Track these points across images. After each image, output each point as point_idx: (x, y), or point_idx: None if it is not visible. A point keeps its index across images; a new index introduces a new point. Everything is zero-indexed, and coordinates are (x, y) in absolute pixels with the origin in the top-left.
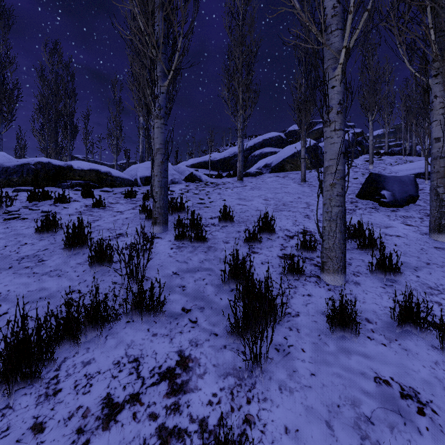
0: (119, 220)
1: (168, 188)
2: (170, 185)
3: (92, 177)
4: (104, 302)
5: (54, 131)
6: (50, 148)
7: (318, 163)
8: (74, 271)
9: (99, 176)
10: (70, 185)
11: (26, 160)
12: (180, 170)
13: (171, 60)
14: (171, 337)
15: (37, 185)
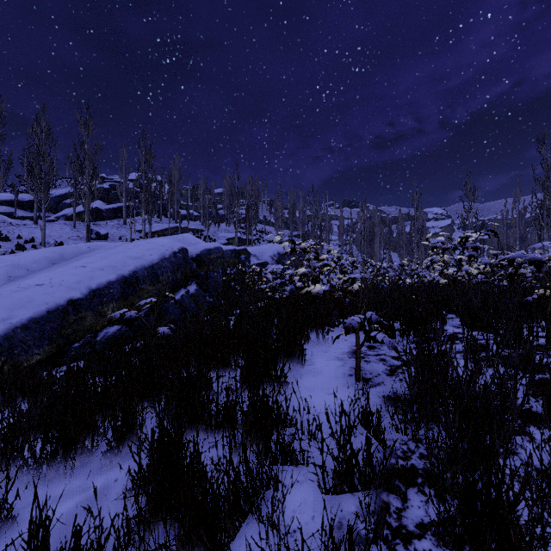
0: None
1: None
2: None
3: None
4: None
5: None
6: None
7: (98, 218)
8: None
9: None
10: None
11: None
12: None
13: None
14: (4, 250)
15: None
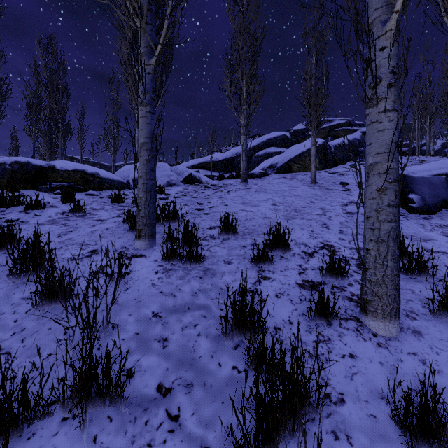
0: (98, 232)
1: (163, 191)
2: (166, 188)
3: (76, 179)
4: (22, 389)
5: (48, 130)
6: (44, 148)
7: (327, 163)
8: (12, 312)
9: (84, 177)
10: (50, 188)
11: (2, 160)
12: (178, 171)
13: (159, 32)
14: None
15: (12, 188)
